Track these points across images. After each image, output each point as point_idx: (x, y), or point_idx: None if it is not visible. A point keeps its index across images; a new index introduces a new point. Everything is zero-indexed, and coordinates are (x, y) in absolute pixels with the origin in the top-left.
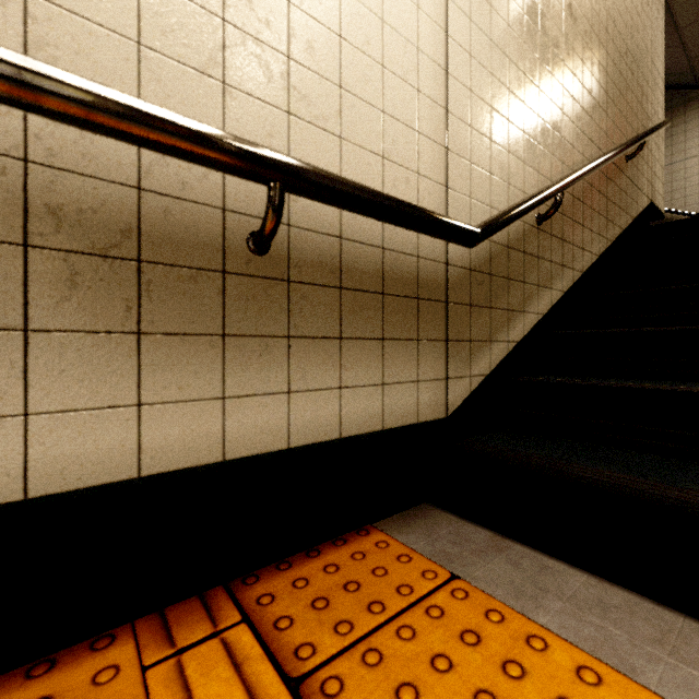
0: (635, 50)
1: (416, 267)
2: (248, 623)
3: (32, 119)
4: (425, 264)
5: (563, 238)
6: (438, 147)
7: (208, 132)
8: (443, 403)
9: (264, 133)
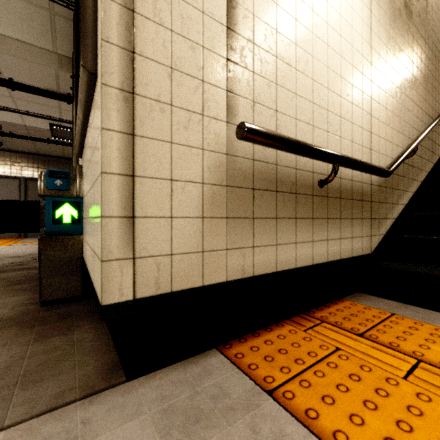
0: None
1: (361, 187)
2: (325, 323)
3: (277, 151)
4: (364, 185)
5: (413, 165)
6: (368, 133)
7: (327, 151)
8: (370, 247)
9: (321, 141)
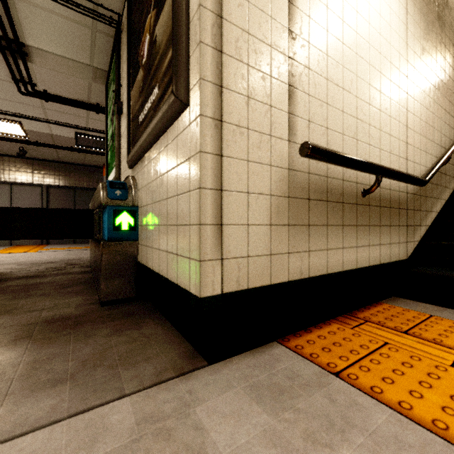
0: None
1: (398, 195)
2: (369, 322)
3: (327, 165)
4: (401, 194)
5: (445, 173)
6: (404, 144)
7: (373, 164)
8: (406, 253)
9: (364, 154)
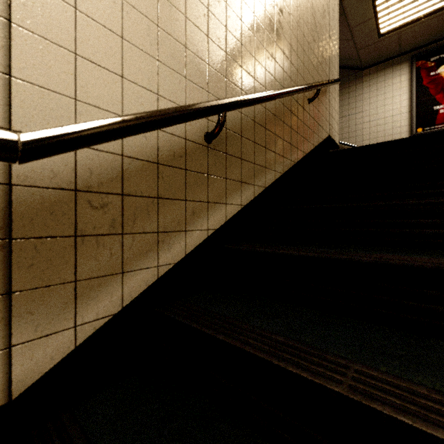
0: (316, 24)
1: None
2: None
3: None
4: None
5: (242, 157)
6: None
7: None
8: None
9: None
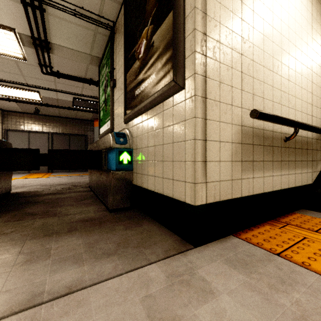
0: None
1: (306, 140)
2: (289, 225)
3: (264, 122)
4: (308, 139)
5: None
6: (310, 105)
7: (294, 121)
8: (311, 179)
9: (285, 113)
